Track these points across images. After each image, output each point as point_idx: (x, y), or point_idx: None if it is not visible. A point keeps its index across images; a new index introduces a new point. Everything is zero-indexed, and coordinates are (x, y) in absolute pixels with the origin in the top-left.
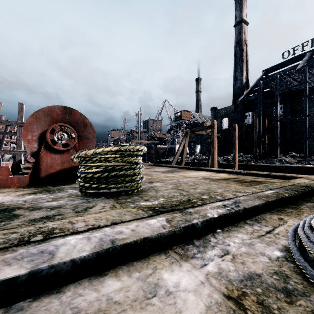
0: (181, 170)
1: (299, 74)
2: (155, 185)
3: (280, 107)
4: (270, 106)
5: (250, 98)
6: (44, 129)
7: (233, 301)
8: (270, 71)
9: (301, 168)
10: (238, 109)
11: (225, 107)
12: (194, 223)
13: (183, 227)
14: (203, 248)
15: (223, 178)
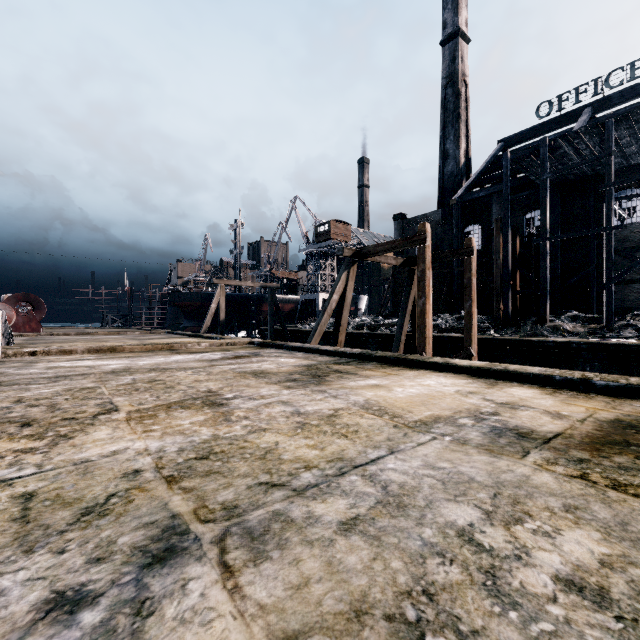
0: (351, 368)
1: (590, 138)
2: None
3: (538, 214)
4: (517, 213)
5: (478, 194)
6: None
7: None
8: (513, 144)
9: (628, 348)
10: (452, 217)
11: (425, 214)
12: None
13: None
14: None
15: (601, 436)
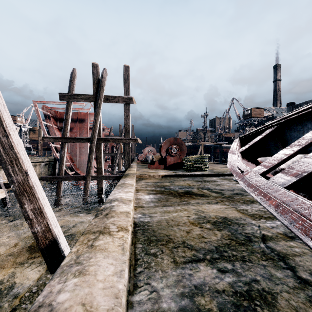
0: None
1: None
2: (214, 171)
3: None
4: None
5: None
6: (167, 147)
7: (220, 178)
8: None
9: None
10: None
11: (306, 101)
12: (219, 173)
13: (217, 174)
14: (220, 177)
15: None
